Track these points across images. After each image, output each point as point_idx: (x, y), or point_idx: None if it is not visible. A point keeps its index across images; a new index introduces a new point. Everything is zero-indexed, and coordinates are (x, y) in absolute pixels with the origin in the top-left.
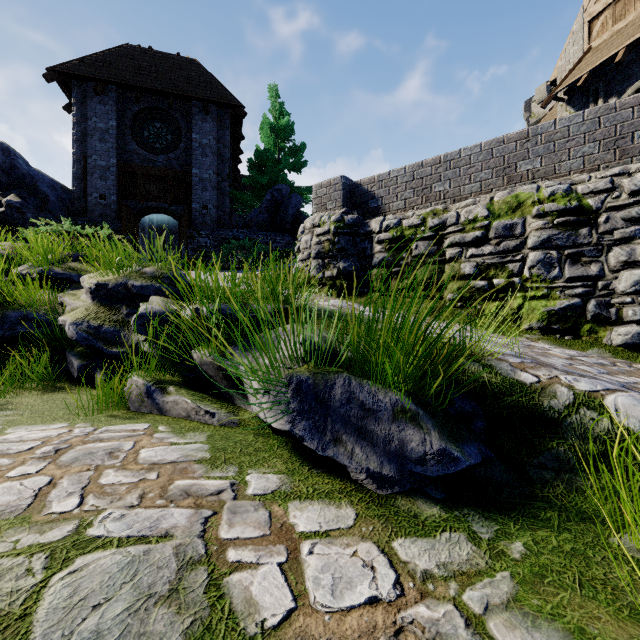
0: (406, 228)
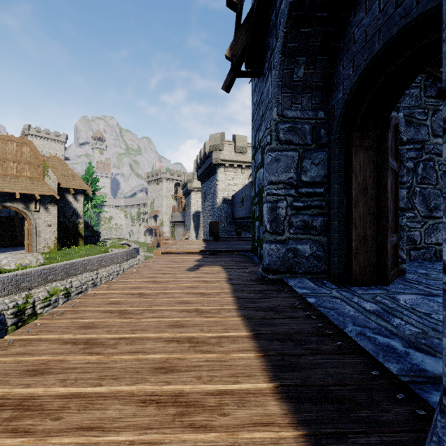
0: (21, 305)
